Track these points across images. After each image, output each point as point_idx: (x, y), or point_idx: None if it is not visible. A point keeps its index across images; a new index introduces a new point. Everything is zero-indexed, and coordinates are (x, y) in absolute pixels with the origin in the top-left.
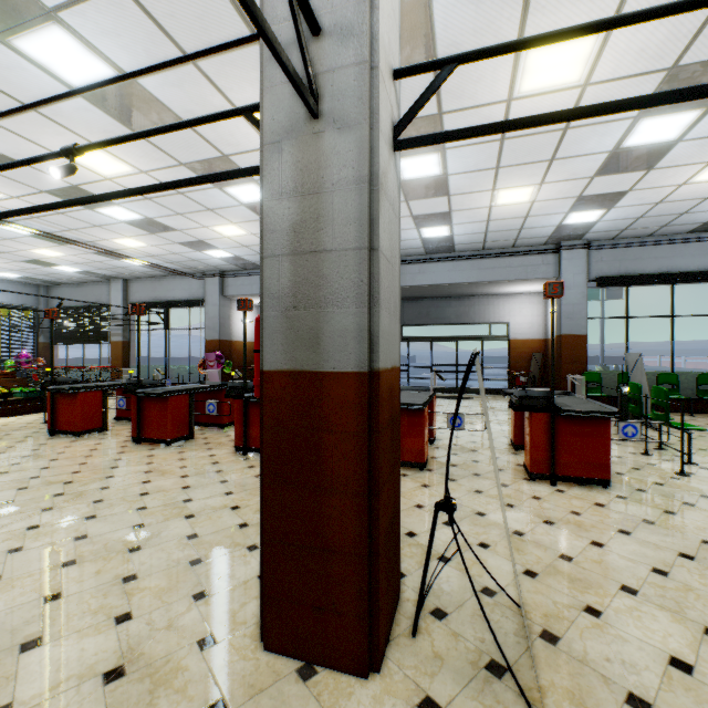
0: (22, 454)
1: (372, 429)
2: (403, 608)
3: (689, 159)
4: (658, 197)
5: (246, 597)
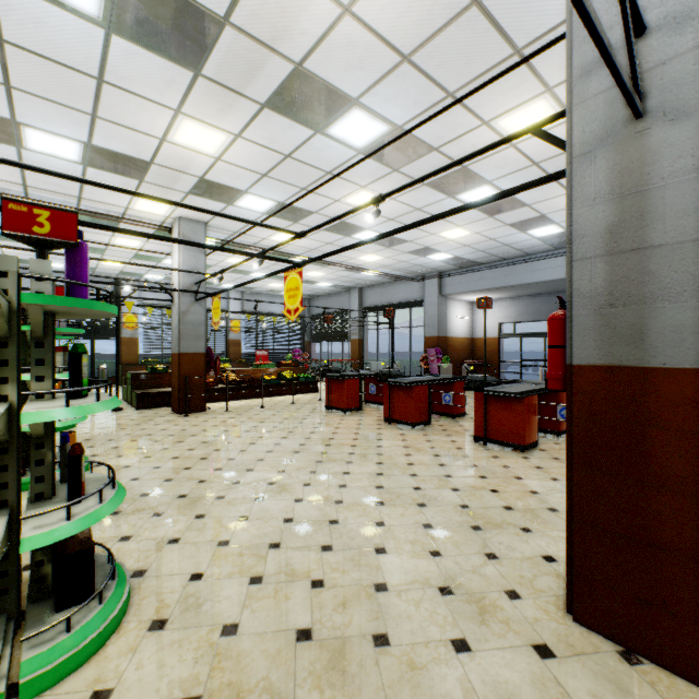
0: (316, 421)
1: None
2: None
3: None
4: None
5: (535, 570)
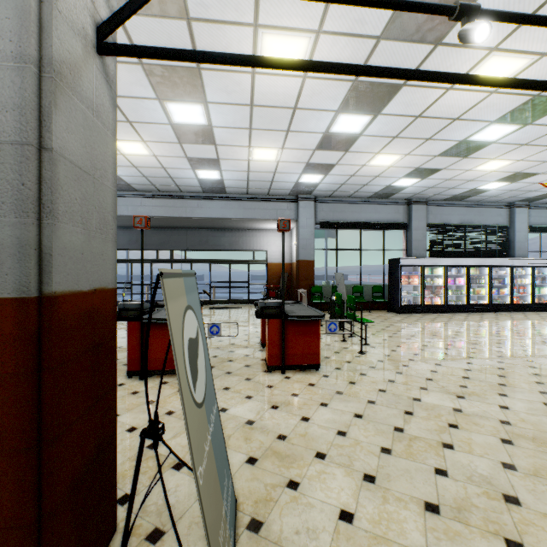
0: None
1: (43, 366)
2: (116, 543)
3: (367, 149)
4: (352, 172)
5: None
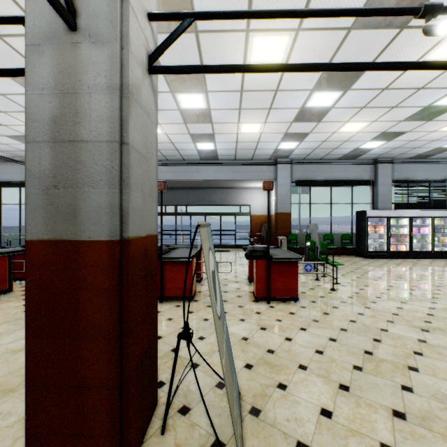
0: None
1: (123, 285)
2: (158, 412)
3: (337, 119)
4: (324, 138)
5: (22, 432)
